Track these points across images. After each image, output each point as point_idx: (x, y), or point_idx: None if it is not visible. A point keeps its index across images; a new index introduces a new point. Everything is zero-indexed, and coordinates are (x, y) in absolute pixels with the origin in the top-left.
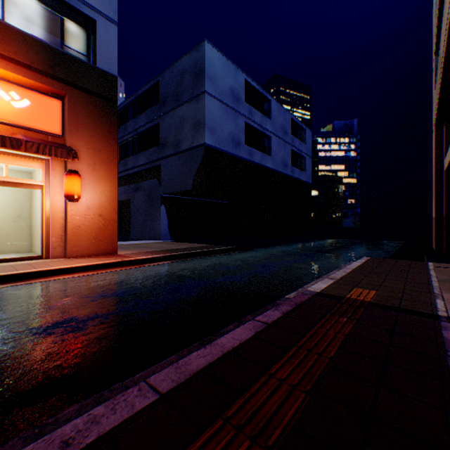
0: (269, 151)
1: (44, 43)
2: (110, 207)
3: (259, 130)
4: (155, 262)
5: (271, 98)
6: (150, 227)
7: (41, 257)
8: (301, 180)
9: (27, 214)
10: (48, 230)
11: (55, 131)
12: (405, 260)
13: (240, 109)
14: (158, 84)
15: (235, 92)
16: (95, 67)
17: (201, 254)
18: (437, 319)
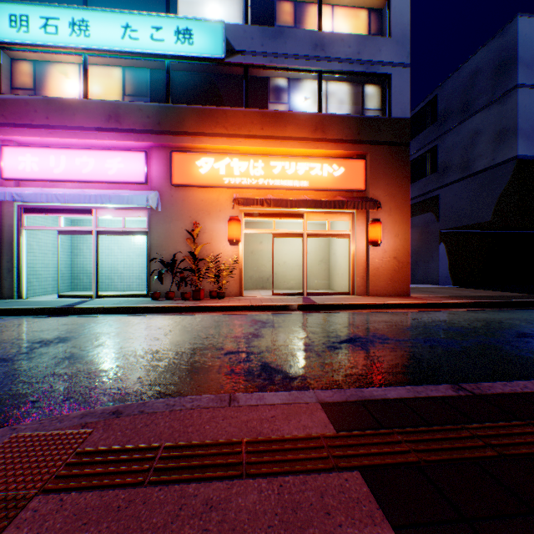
0: None
1: (352, 117)
2: (402, 249)
3: None
4: (459, 308)
5: None
6: (422, 269)
7: (348, 294)
8: None
9: (326, 258)
10: (353, 272)
11: (359, 188)
12: None
13: None
14: (434, 99)
15: None
16: (389, 118)
17: (520, 304)
18: None
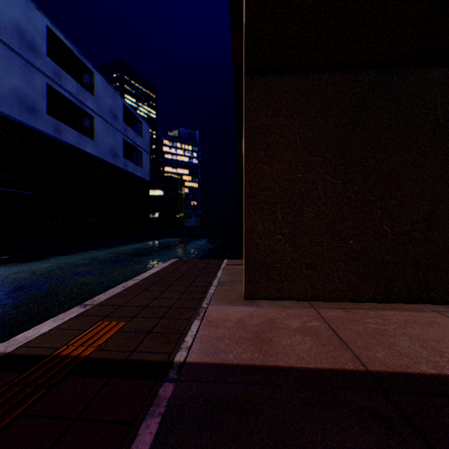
0: (92, 134)
1: None
2: None
3: (74, 103)
4: None
5: (94, 70)
6: None
7: None
8: (138, 176)
9: None
10: None
11: None
12: (208, 259)
13: (39, 63)
14: None
15: (28, 35)
16: None
17: None
18: (163, 378)
